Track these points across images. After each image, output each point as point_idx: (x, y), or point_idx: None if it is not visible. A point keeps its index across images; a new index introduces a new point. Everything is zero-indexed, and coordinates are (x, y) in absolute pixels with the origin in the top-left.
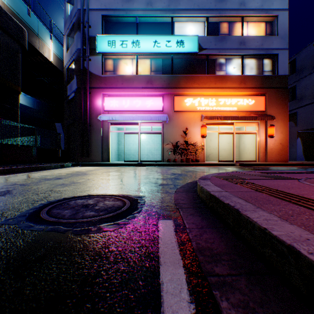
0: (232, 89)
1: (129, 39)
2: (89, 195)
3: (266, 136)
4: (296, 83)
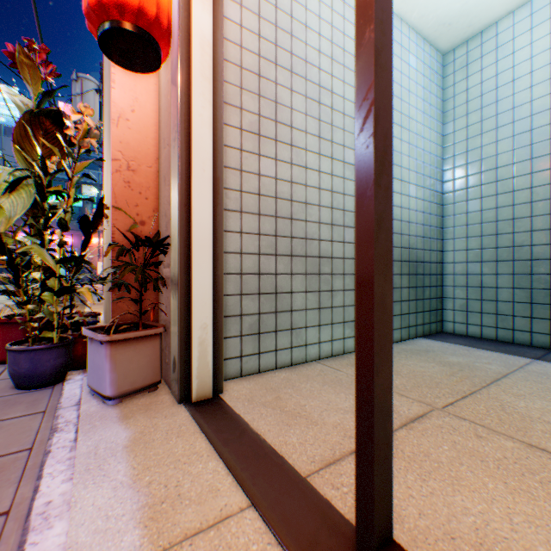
0: None
1: None
2: None
3: None
4: None
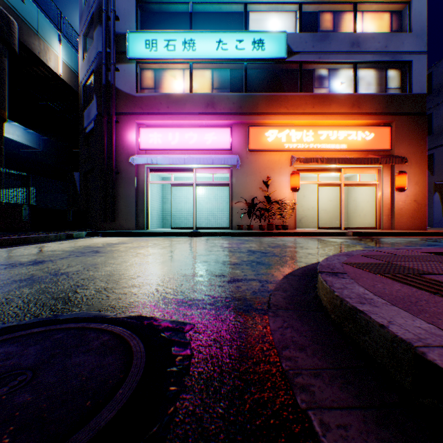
0: (340, 115)
1: (179, 37)
2: (52, 318)
3: (393, 189)
4: (432, 109)
